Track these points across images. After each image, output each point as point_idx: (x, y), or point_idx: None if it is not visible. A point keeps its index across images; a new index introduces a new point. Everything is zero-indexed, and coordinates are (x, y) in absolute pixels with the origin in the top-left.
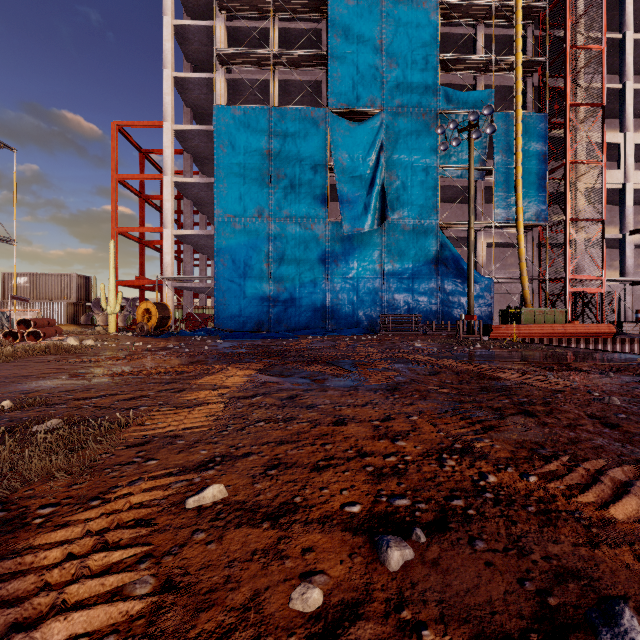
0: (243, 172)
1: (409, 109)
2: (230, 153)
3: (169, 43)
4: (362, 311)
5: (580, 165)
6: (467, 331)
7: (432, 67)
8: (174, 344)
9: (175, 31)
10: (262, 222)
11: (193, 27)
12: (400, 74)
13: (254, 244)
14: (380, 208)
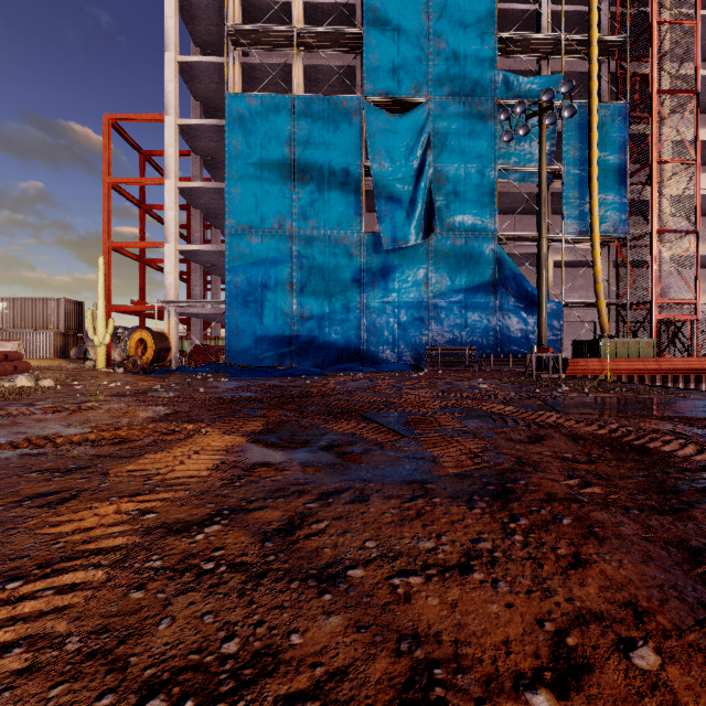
0: (260, 174)
1: (461, 98)
2: (245, 151)
3: (172, 20)
4: (404, 342)
5: (665, 167)
6: (537, 367)
7: (489, 47)
8: (163, 384)
9: (180, 7)
10: (283, 234)
11: (201, 2)
12: (450, 56)
13: (274, 261)
14: (426, 218)
